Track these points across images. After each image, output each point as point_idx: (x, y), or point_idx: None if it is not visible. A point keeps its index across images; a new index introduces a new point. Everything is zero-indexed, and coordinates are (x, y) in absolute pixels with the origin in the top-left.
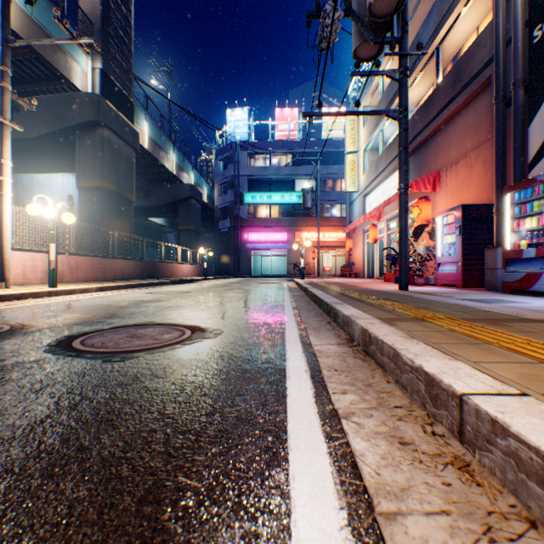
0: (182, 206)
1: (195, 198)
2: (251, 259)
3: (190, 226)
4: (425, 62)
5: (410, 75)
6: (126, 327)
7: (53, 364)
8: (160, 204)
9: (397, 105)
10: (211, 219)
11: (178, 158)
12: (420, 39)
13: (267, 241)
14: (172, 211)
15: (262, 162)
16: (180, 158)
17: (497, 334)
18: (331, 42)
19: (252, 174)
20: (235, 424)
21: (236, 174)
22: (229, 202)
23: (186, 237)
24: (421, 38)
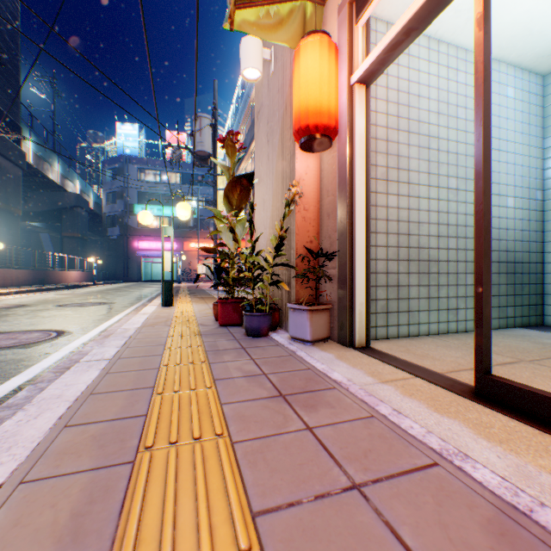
0: (67, 213)
1: (81, 207)
2: (142, 265)
3: (77, 233)
4: (249, 156)
5: (244, 159)
6: (75, 303)
7: (68, 308)
8: (41, 210)
9: (241, 171)
10: (98, 223)
11: (63, 168)
12: (246, 142)
13: (158, 249)
14: (55, 217)
15: (153, 177)
16: (65, 168)
17: (186, 296)
18: (180, 159)
19: (142, 187)
20: (120, 309)
21: (127, 186)
22: (119, 211)
23: (72, 244)
24: (246, 142)
